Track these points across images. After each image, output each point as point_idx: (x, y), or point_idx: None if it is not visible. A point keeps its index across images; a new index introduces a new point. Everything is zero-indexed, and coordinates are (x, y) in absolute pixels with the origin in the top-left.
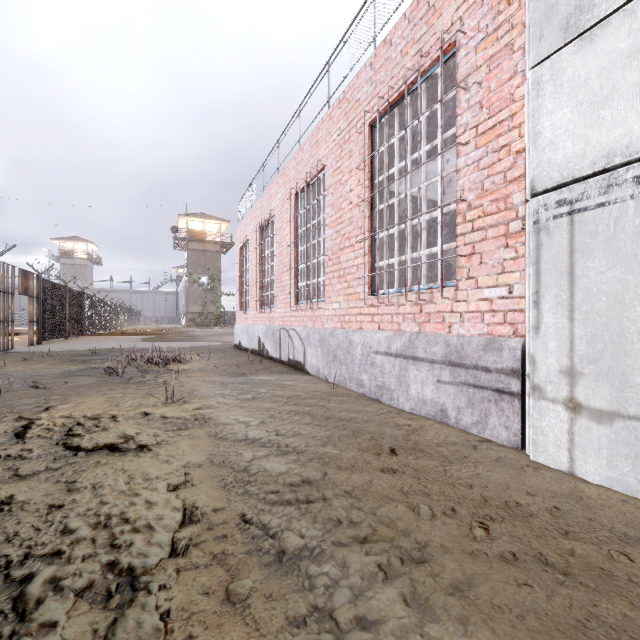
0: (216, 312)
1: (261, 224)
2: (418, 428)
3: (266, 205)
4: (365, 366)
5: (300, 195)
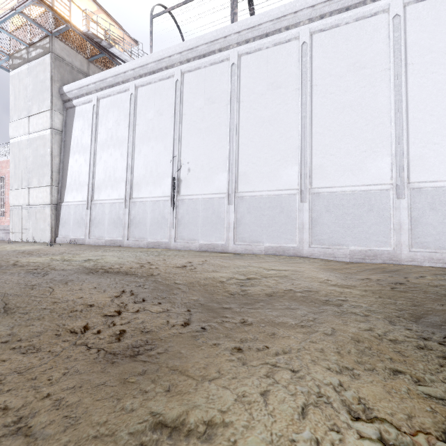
0: None
1: None
2: None
3: None
4: None
5: None
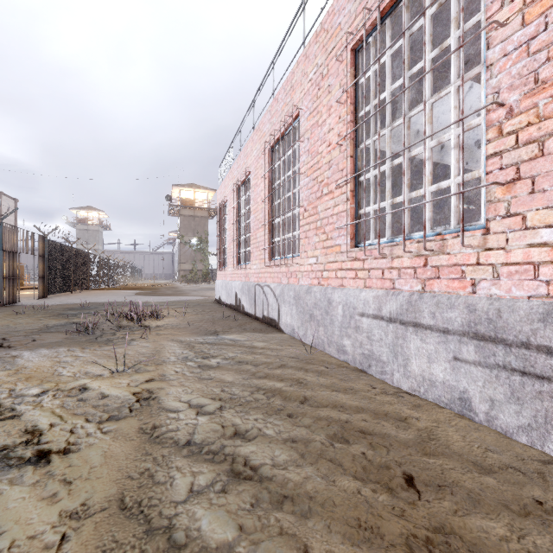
0: (204, 269)
1: (237, 183)
2: (432, 427)
3: (242, 164)
4: (347, 330)
5: (274, 148)
